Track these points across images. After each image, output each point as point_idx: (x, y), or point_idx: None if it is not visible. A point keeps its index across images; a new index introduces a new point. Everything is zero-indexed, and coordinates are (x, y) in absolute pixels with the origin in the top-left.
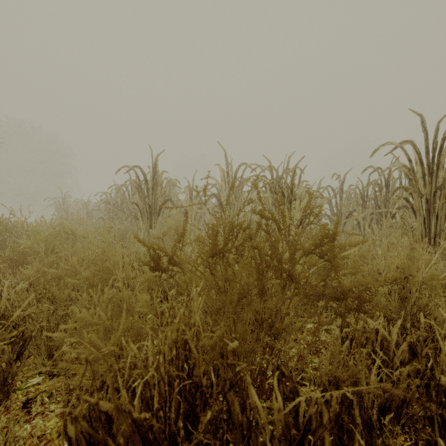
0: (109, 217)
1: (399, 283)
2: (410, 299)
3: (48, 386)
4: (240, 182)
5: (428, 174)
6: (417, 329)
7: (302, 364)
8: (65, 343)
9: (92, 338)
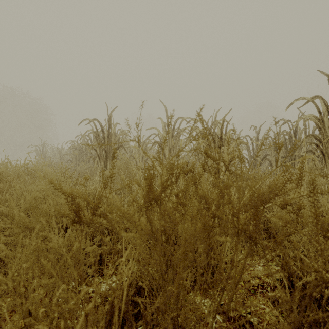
0: (76, 159)
1: None
2: None
3: None
4: (178, 132)
5: None
6: None
7: None
8: None
9: None
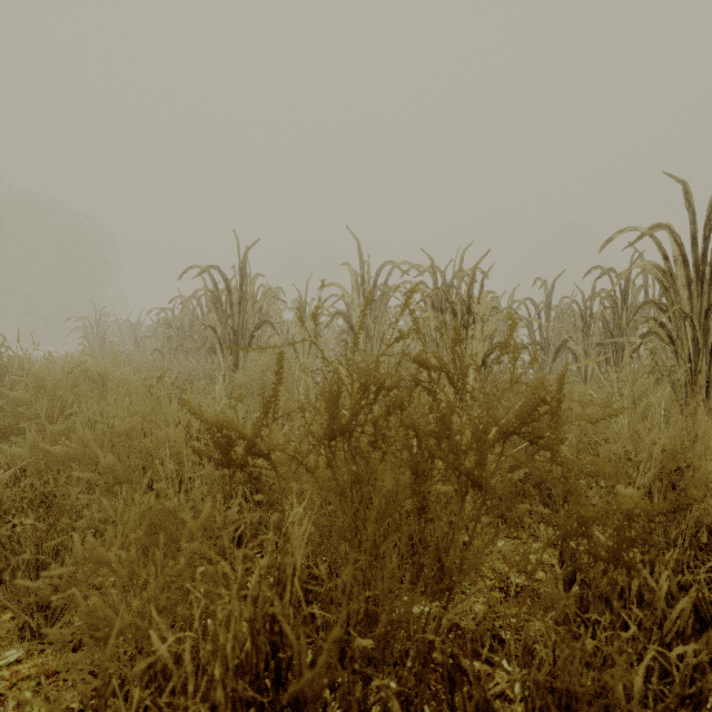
0: (171, 348)
1: (666, 478)
2: (689, 509)
3: (35, 666)
4: (383, 292)
5: (697, 280)
6: (700, 563)
7: (501, 656)
8: (53, 604)
9: (94, 605)
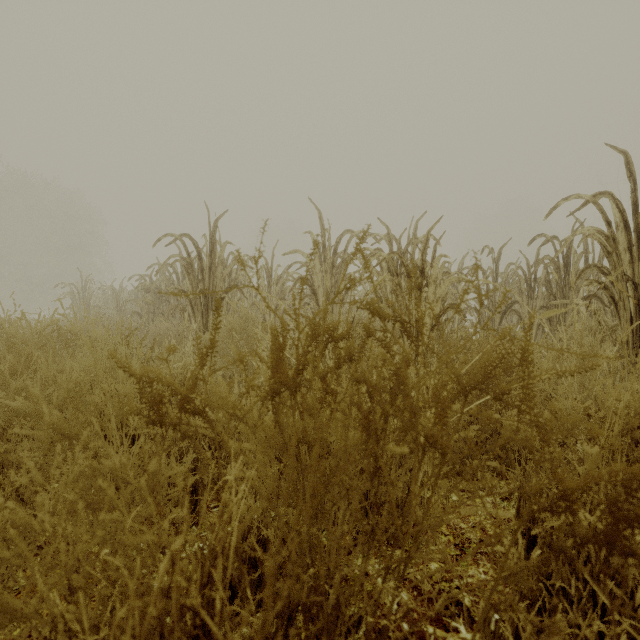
0: (149, 311)
1: (629, 435)
2: None
3: None
4: (343, 259)
5: (638, 245)
6: None
7: None
8: None
9: None
